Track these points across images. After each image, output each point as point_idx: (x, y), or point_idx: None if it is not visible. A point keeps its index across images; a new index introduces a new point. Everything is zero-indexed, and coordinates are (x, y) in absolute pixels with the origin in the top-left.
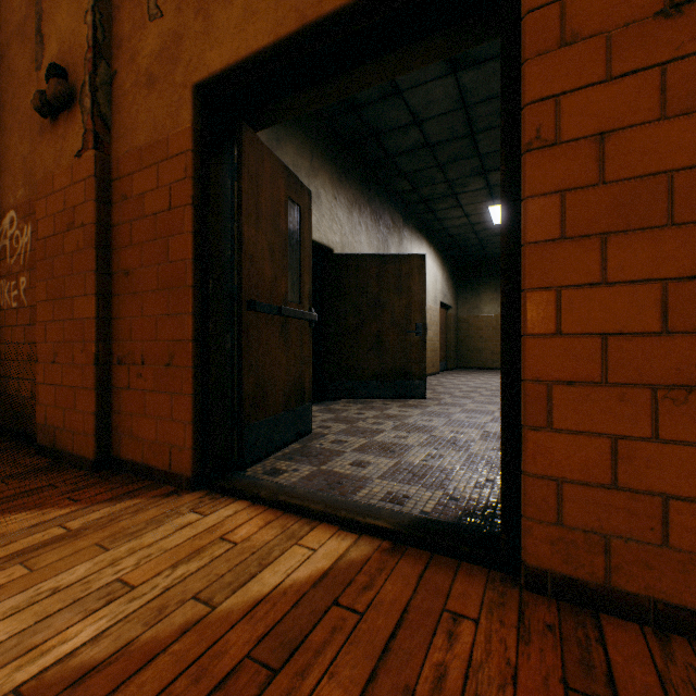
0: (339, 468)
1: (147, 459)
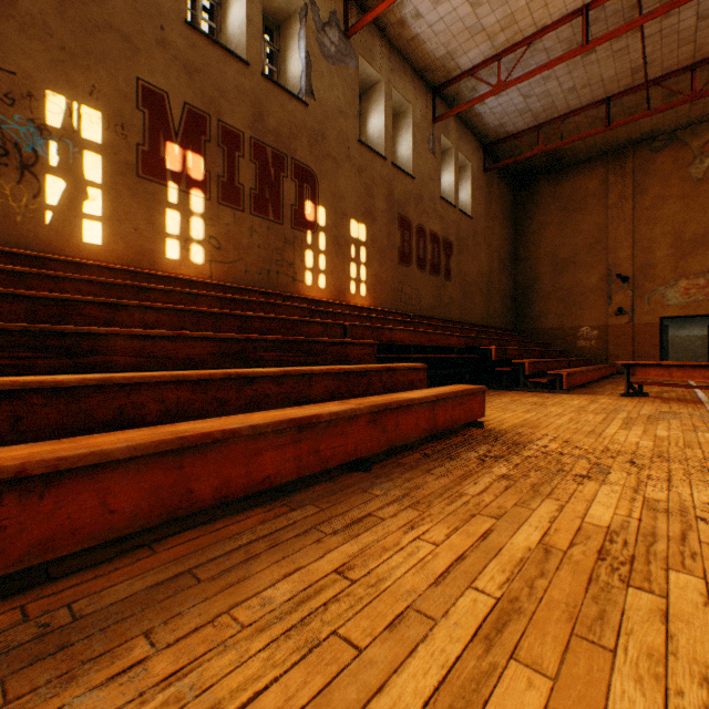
0: None
1: None
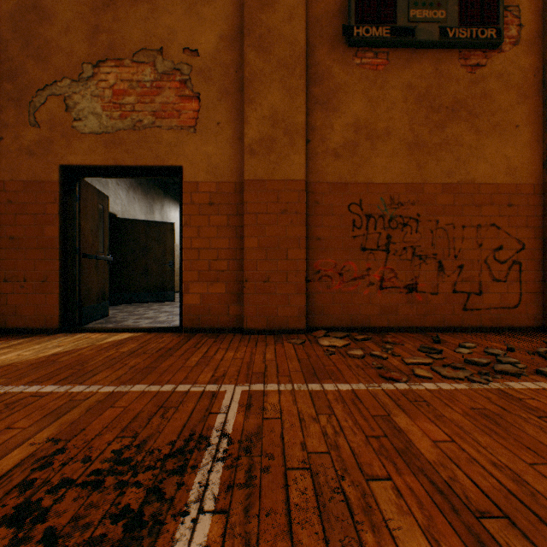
0: (127, 324)
1: (28, 325)
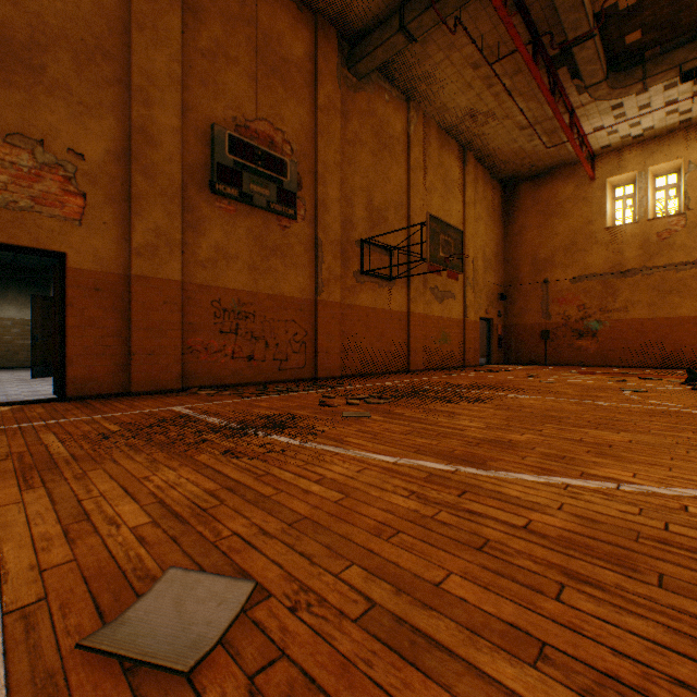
0: None
1: None
